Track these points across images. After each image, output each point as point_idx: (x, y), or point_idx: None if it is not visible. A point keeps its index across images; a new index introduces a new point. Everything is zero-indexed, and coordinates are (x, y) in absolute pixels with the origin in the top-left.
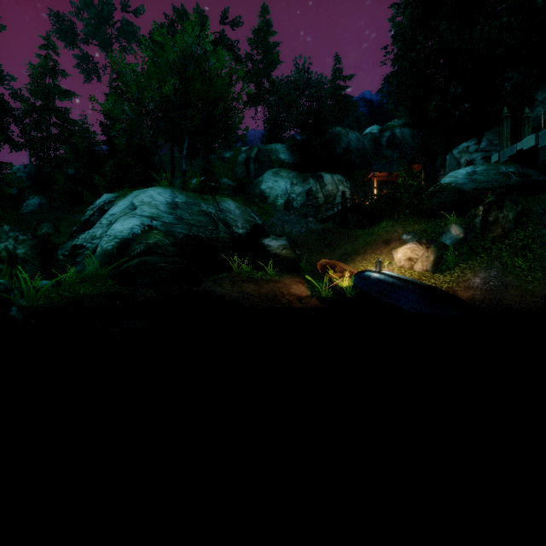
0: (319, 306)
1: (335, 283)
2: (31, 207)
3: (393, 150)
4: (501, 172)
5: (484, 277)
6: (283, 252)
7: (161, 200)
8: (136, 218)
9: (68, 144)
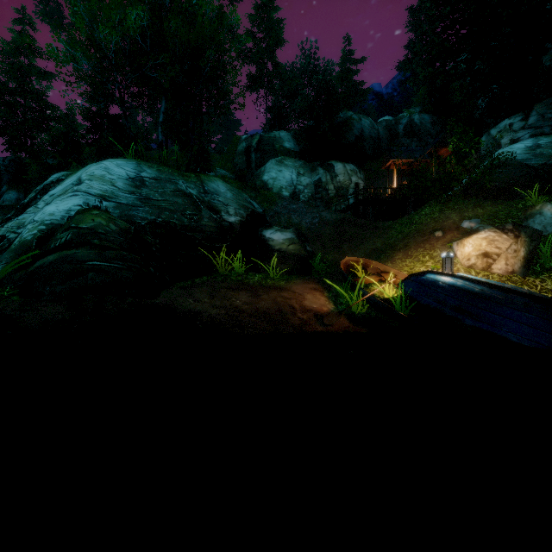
0: (352, 330)
1: (369, 291)
2: (7, 203)
3: (411, 138)
4: None
5: None
6: (290, 247)
7: (120, 173)
8: (77, 197)
9: (47, 131)
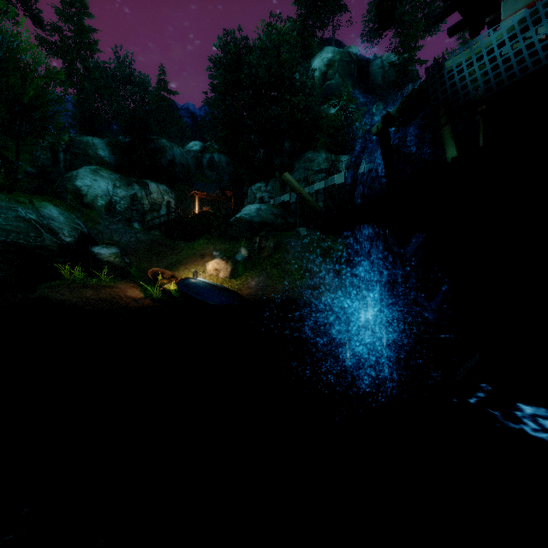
0: (152, 305)
1: (164, 287)
2: None
3: (212, 171)
4: (274, 213)
5: (257, 281)
6: (114, 260)
7: None
8: None
9: None
